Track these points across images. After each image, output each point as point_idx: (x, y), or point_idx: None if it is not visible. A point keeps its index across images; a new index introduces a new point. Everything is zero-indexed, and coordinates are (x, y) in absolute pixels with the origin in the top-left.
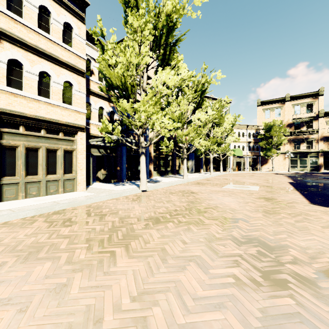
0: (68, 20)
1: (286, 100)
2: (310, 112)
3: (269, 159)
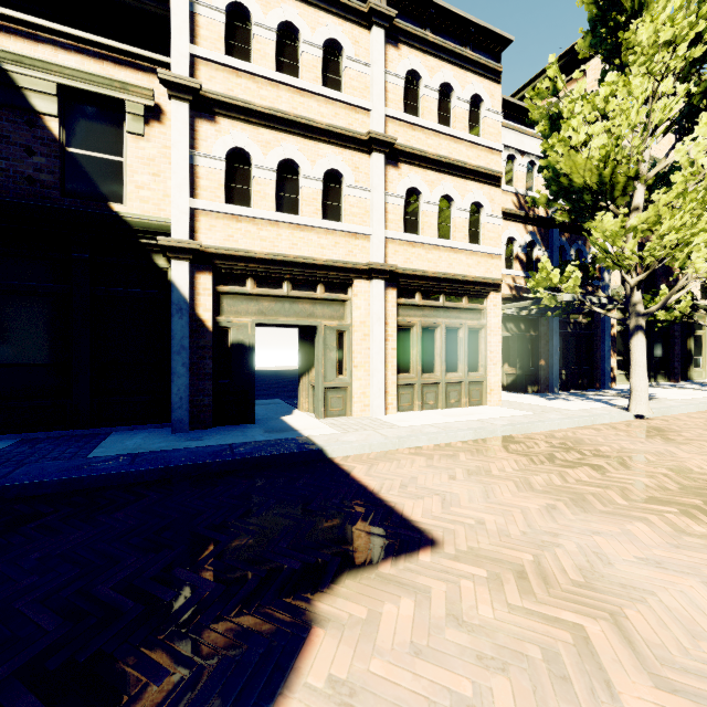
0: (476, 89)
1: None
2: None
3: None
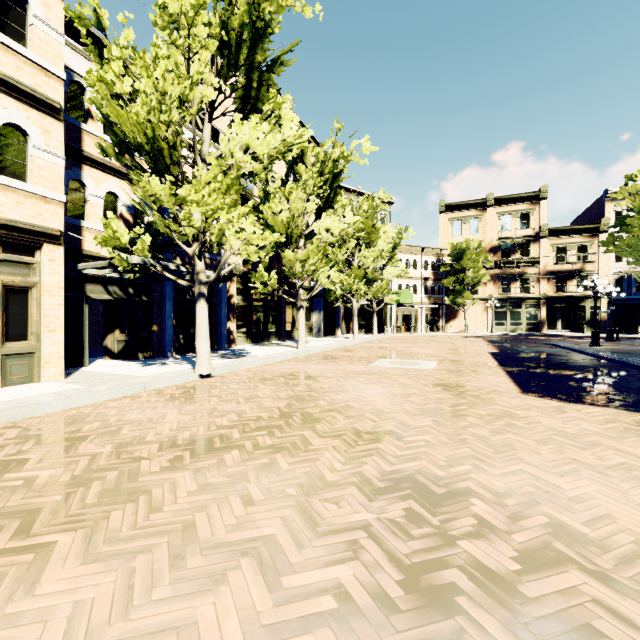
0: None
1: (487, 204)
2: (527, 227)
3: (459, 311)
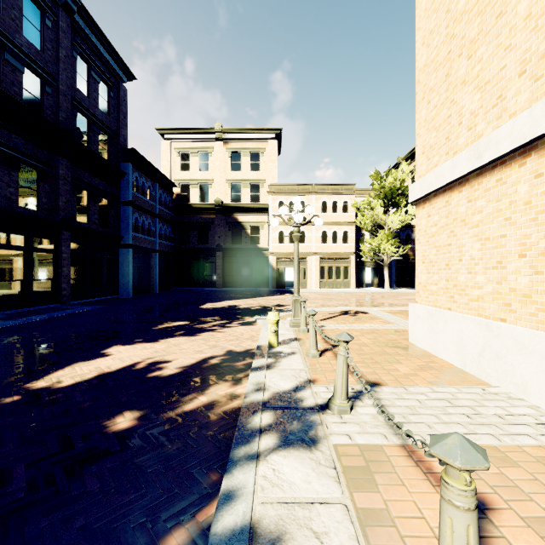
0: (345, 199)
1: None
2: None
3: None
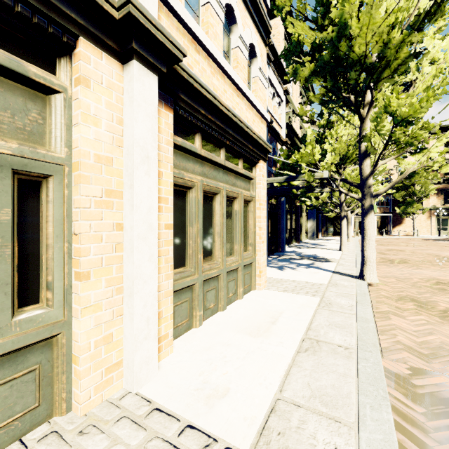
0: None
1: (431, 132)
2: None
3: (404, 218)
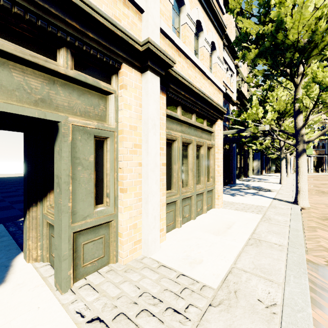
0: None
1: None
2: None
3: None
